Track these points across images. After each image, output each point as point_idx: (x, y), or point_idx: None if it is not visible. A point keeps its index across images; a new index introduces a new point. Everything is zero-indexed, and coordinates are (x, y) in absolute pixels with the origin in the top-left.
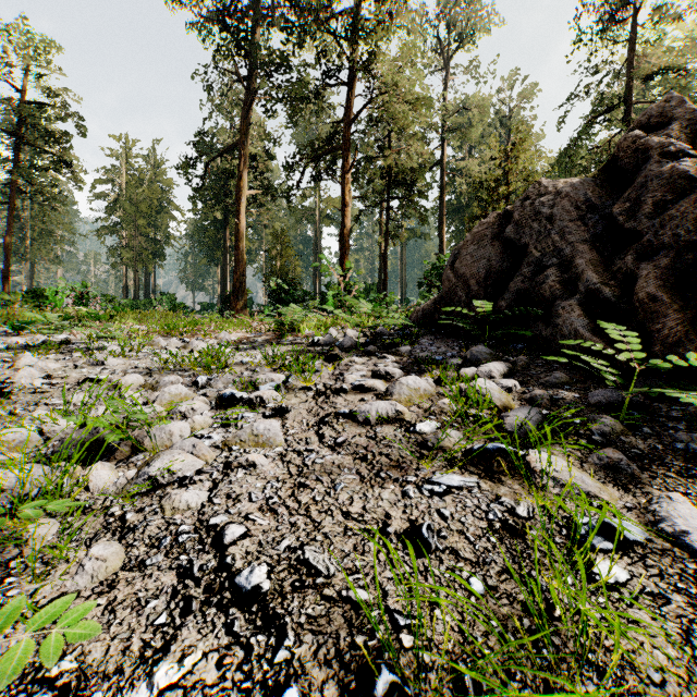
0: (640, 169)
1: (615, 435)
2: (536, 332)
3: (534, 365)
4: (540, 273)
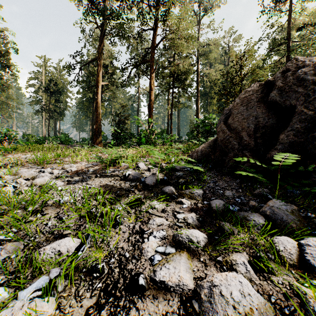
0: None
1: None
2: None
3: None
4: (314, 129)
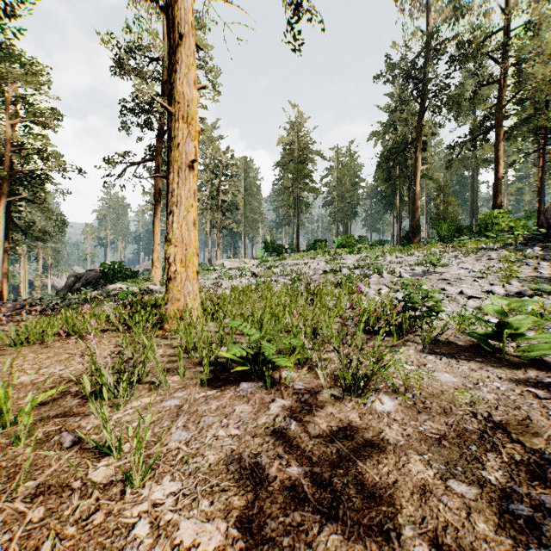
0: None
1: None
2: None
3: None
4: None
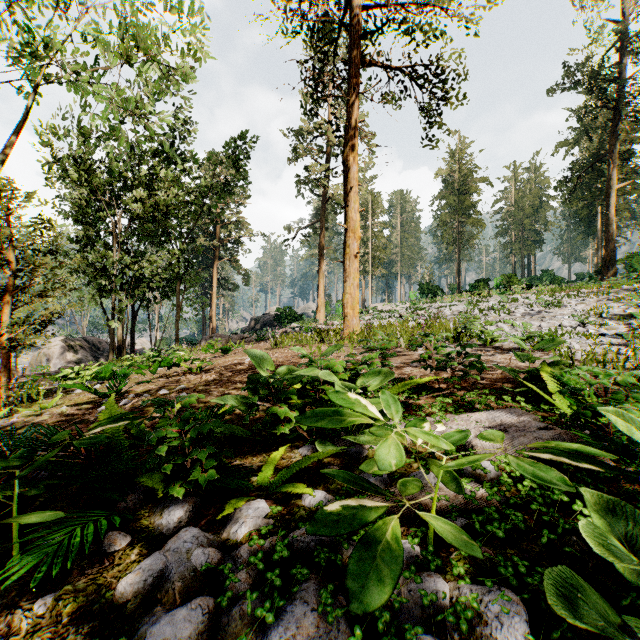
0: None
1: None
2: None
3: None
4: None
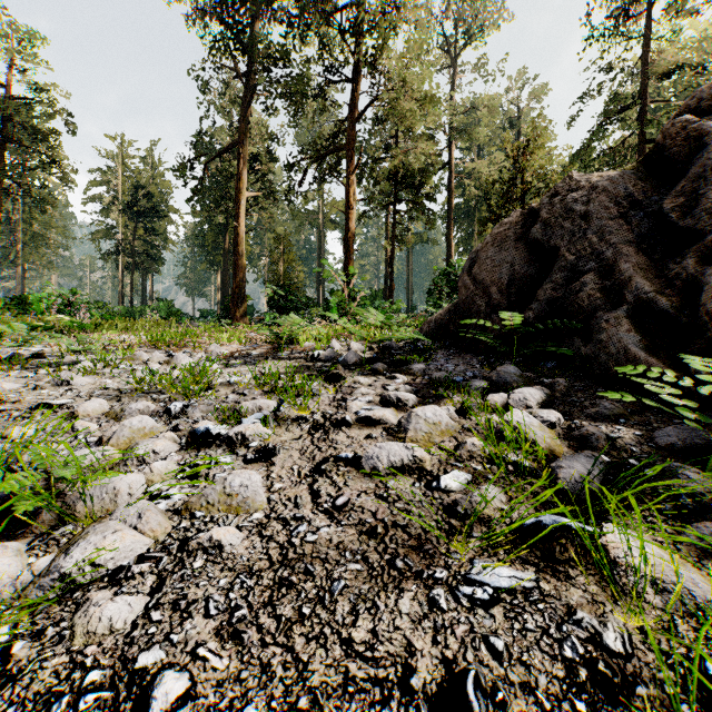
0: (693, 158)
1: (707, 495)
2: (572, 349)
3: (573, 389)
4: (575, 280)
